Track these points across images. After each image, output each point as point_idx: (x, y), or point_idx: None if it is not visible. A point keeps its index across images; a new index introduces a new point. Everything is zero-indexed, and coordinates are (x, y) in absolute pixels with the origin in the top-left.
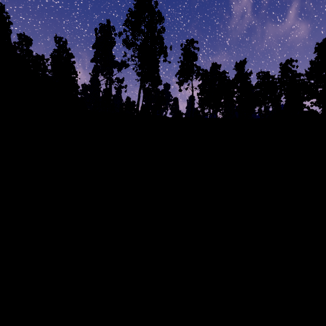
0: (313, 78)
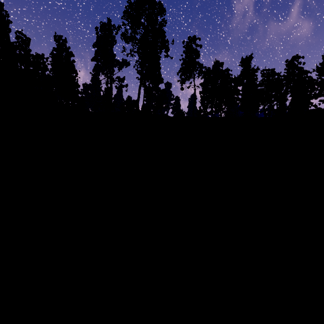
0: None
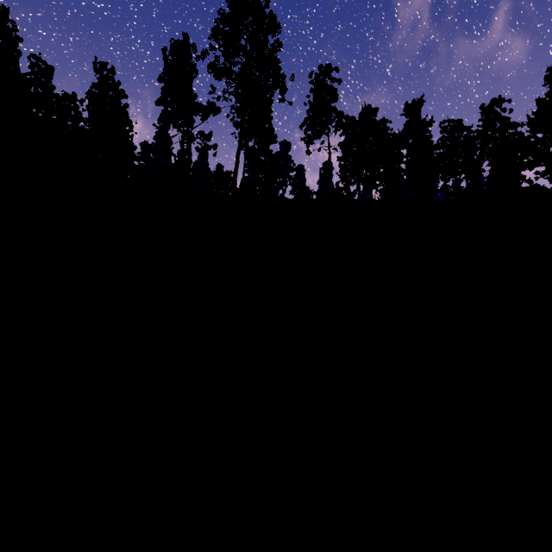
0: (542, 130)
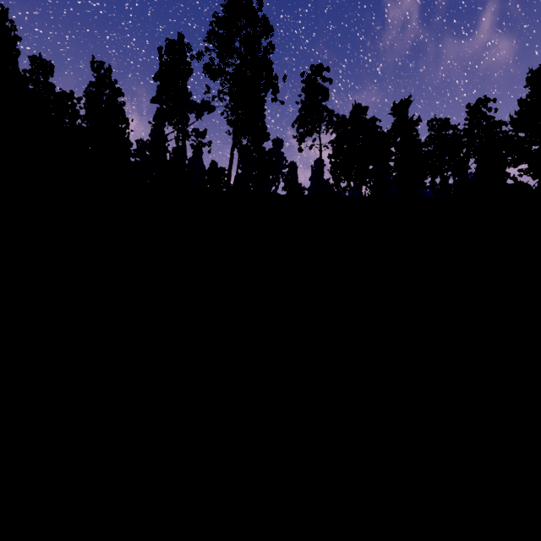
0: (524, 129)
